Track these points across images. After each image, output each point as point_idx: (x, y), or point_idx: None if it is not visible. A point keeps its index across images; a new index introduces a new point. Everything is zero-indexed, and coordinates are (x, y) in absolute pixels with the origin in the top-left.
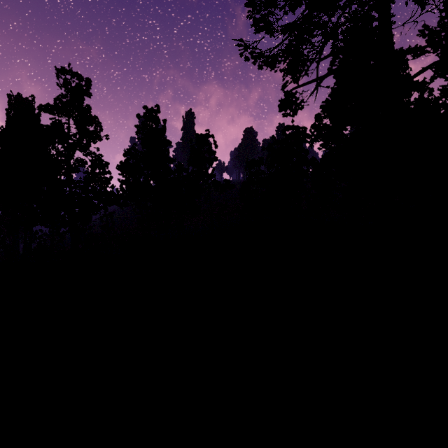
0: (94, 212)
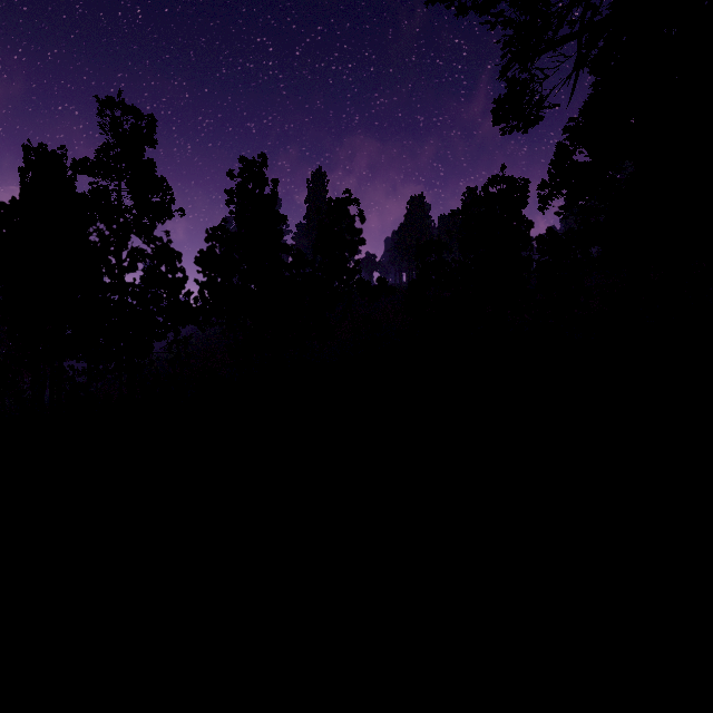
0: (156, 336)
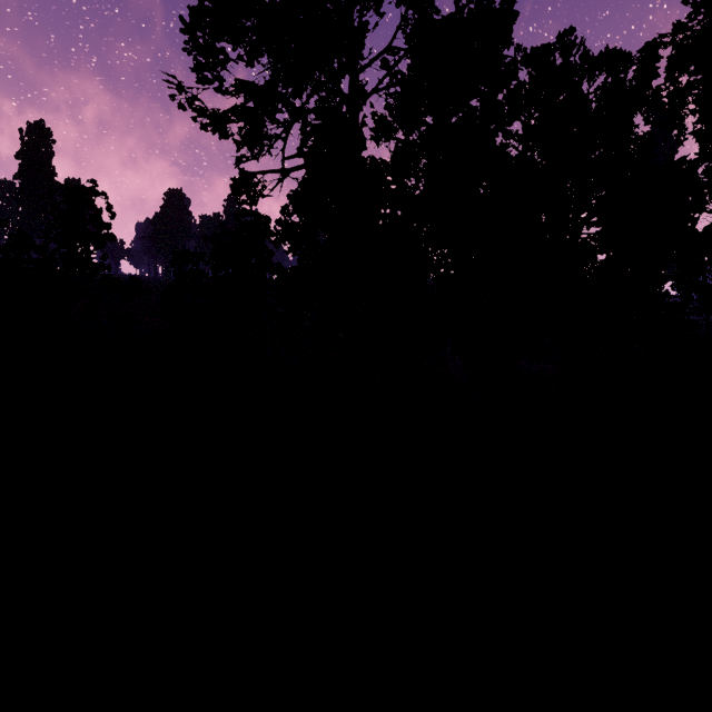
0: None
